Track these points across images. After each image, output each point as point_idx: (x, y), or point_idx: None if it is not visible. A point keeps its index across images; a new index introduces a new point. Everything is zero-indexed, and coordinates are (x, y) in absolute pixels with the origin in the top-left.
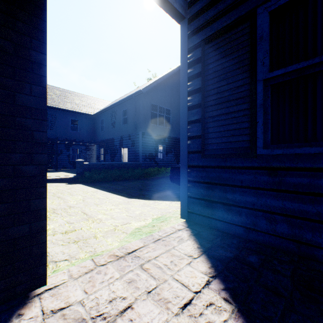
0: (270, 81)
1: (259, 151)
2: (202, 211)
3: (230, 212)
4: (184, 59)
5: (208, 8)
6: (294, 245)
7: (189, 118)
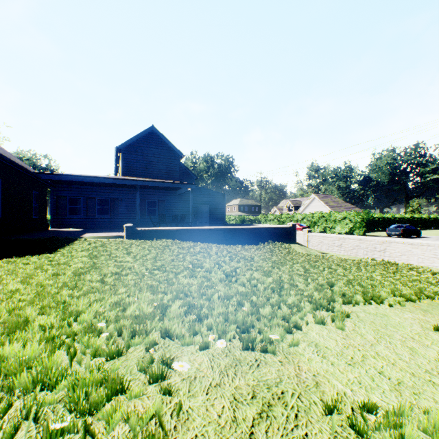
0: (69, 207)
1: (68, 216)
2: (57, 226)
3: (63, 225)
4: (52, 197)
5: (58, 190)
6: (72, 227)
7: (53, 209)
